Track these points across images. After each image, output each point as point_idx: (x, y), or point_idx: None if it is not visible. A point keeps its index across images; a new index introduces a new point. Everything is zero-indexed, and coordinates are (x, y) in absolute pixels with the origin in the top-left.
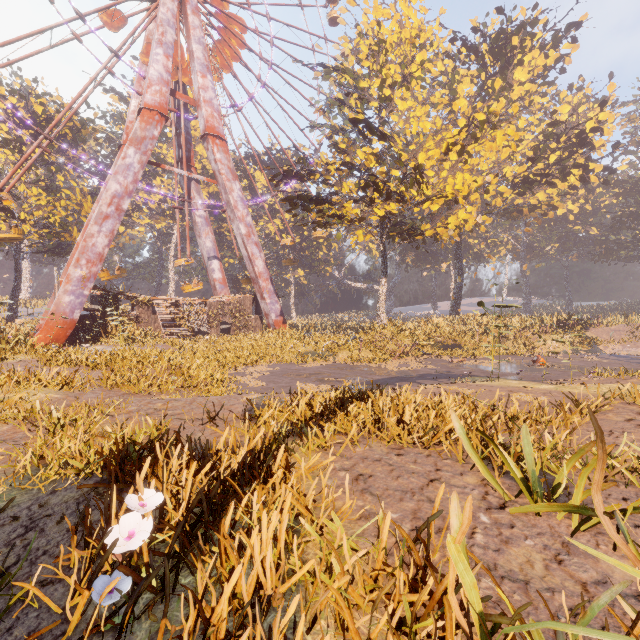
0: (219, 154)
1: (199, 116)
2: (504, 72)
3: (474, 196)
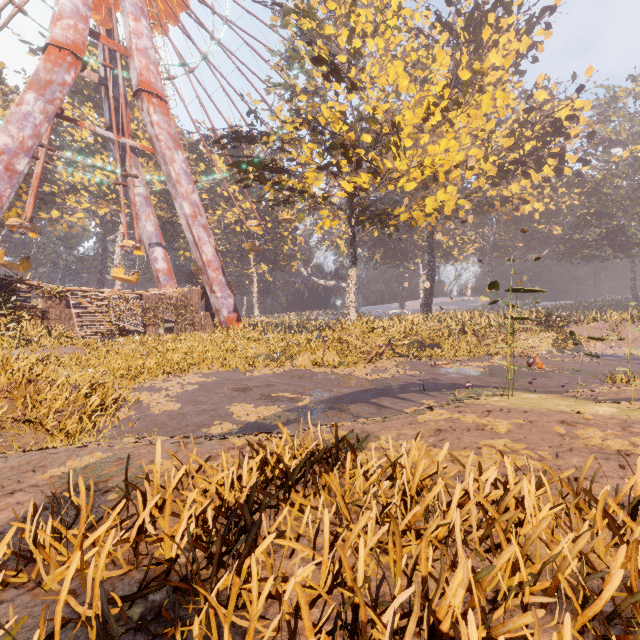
0: (156, 116)
1: (131, 68)
2: (479, 53)
3: (456, 172)
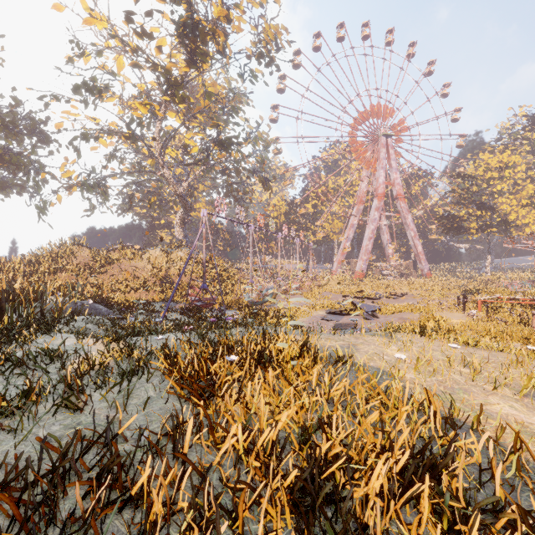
0: (402, 204)
1: (393, 189)
2: None
3: None
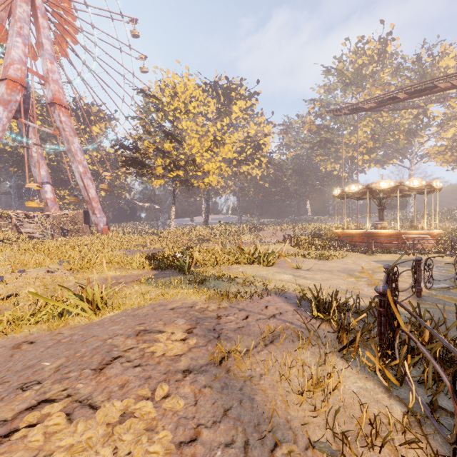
0: (64, 118)
1: (47, 88)
2: (229, 106)
3: (216, 171)
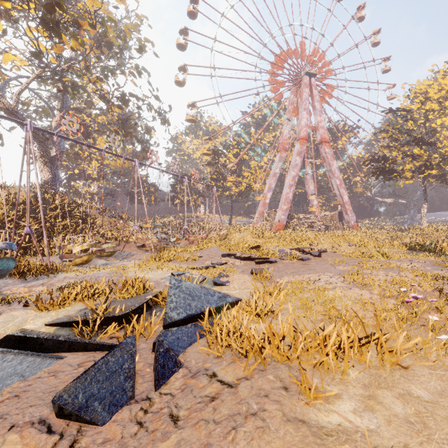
0: (327, 149)
1: (317, 134)
2: None
3: None
